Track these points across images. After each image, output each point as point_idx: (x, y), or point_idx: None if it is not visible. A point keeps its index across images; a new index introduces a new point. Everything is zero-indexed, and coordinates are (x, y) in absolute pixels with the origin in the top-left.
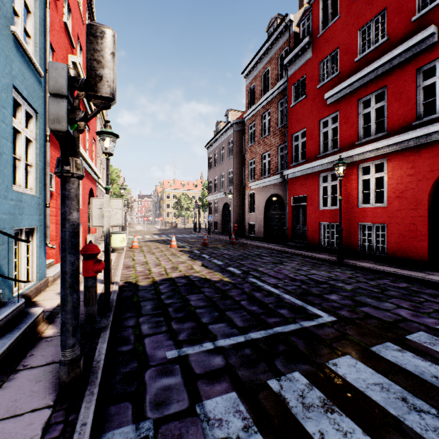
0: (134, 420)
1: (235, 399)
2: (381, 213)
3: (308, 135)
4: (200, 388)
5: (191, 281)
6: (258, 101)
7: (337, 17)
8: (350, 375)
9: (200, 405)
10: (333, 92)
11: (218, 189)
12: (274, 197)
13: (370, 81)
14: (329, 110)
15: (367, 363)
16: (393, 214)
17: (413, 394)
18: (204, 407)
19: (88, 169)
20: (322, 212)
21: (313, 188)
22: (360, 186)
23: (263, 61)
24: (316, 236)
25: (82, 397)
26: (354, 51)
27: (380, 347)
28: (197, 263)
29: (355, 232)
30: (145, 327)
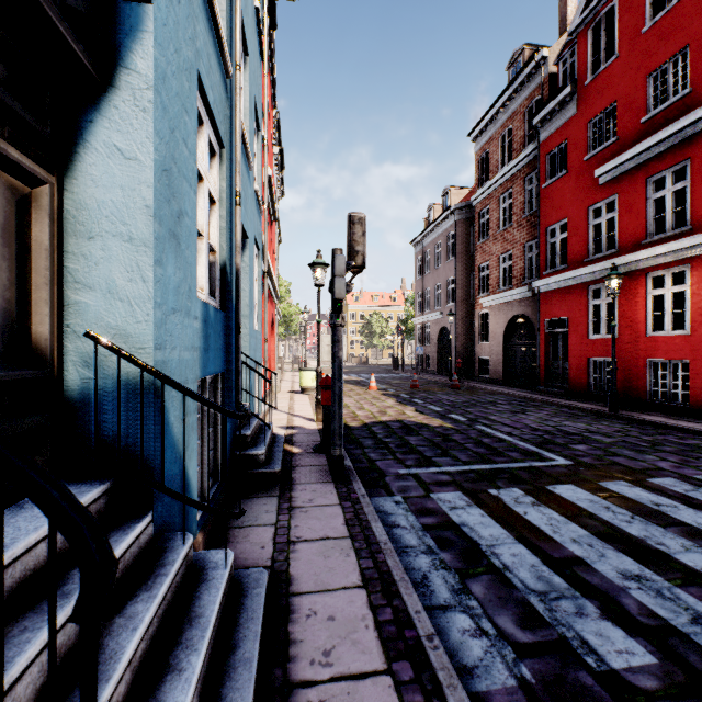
0: (388, 495)
1: (460, 495)
2: (681, 345)
3: (570, 229)
4: (432, 488)
5: (406, 425)
6: (494, 175)
7: (614, 57)
8: (566, 494)
9: (433, 494)
10: (607, 167)
11: (431, 307)
12: (518, 319)
13: (665, 151)
14: (602, 192)
15: (587, 490)
16: (699, 346)
17: (619, 506)
18: (436, 495)
19: (272, 291)
20: (591, 343)
21: (578, 308)
22: (649, 305)
23: (501, 116)
24: (582, 378)
25: (349, 480)
26: (641, 107)
27: (609, 483)
28: (409, 409)
29: (642, 372)
30: (372, 455)
